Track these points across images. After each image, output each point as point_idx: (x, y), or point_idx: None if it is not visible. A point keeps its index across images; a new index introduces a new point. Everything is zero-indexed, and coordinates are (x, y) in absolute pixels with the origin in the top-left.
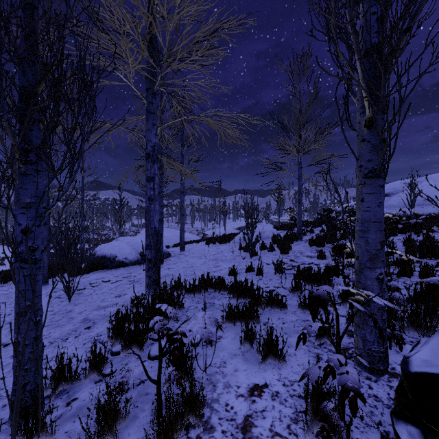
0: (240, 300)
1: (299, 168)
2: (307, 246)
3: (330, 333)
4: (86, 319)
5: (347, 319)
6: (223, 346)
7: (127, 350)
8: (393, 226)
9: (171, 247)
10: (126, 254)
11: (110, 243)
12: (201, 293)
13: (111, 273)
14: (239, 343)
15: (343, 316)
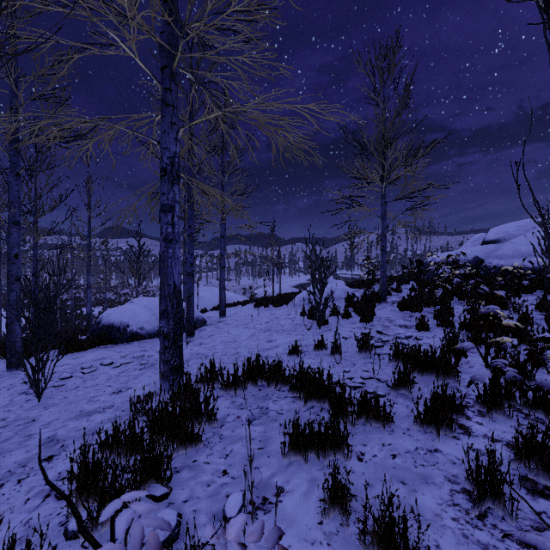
0: (310, 403)
1: (383, 203)
2: (396, 311)
3: (503, 495)
4: (51, 438)
5: (516, 453)
6: (288, 515)
7: (96, 528)
8: (514, 283)
9: (209, 310)
10: (142, 323)
11: (121, 307)
12: (246, 388)
13: (118, 350)
14: (318, 509)
15: (497, 441)
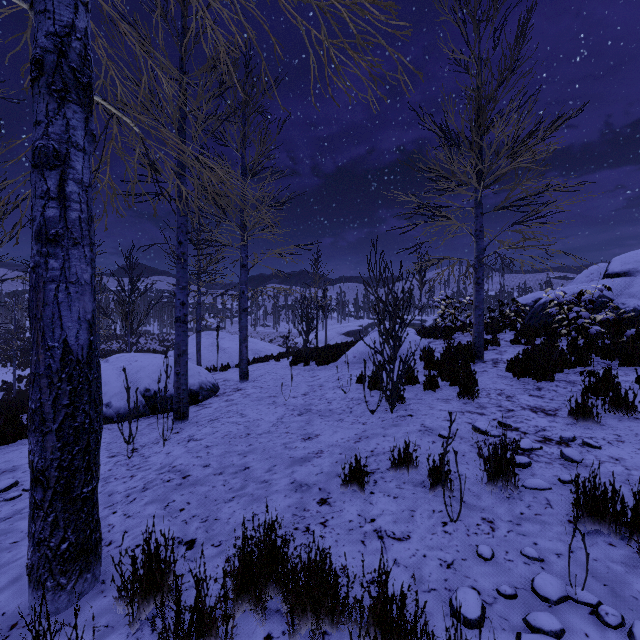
0: None
1: (478, 214)
2: (509, 377)
3: None
4: None
5: None
6: None
7: None
8: None
9: (233, 366)
10: (110, 396)
11: None
12: None
13: None
14: None
15: None
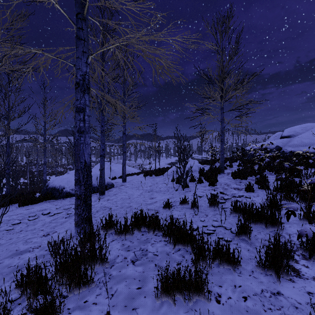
0: (177, 247)
1: (222, 112)
2: (231, 179)
3: None
4: None
5: None
6: None
7: None
8: (303, 161)
9: (117, 178)
10: (73, 186)
11: (61, 176)
12: (133, 234)
13: (56, 204)
14: None
15: None
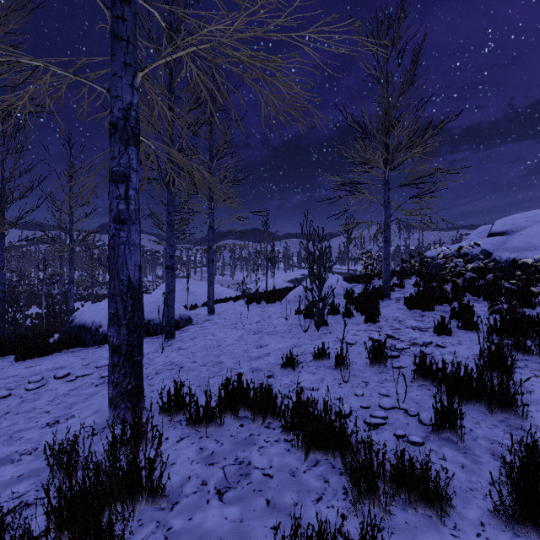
0: (313, 456)
1: (386, 190)
2: (404, 309)
3: None
4: None
5: None
6: None
7: None
8: (535, 278)
9: (200, 306)
10: None
11: (96, 304)
12: (222, 424)
13: (83, 356)
14: None
15: None
